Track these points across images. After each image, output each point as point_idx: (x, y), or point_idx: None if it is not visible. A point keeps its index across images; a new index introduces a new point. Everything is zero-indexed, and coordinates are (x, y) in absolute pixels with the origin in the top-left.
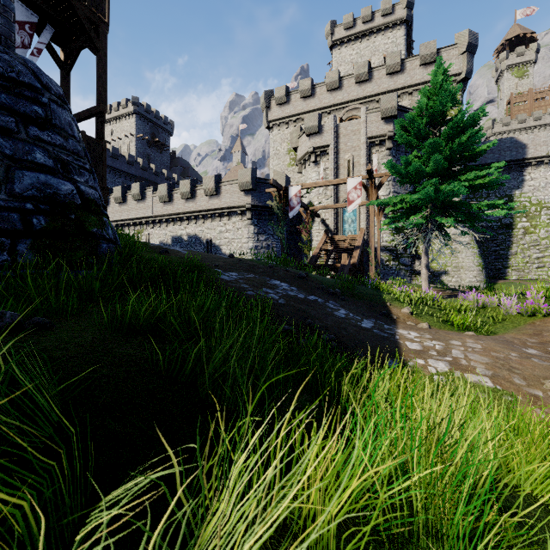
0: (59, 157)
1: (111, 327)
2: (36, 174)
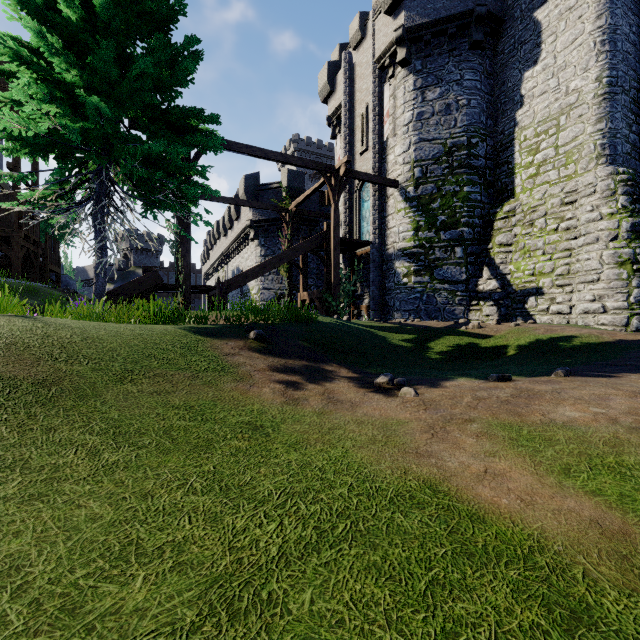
0: None
1: None
2: None
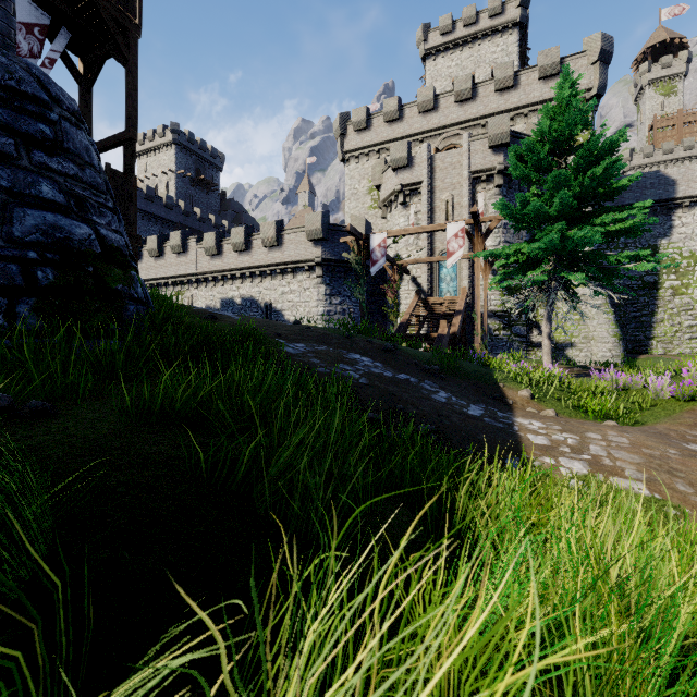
0: (73, 192)
1: (136, 415)
2: (42, 213)
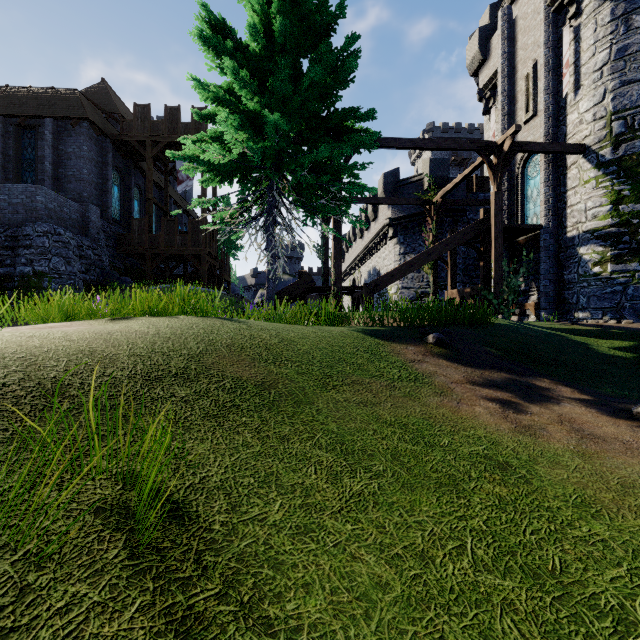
0: (31, 258)
1: None
2: (20, 267)
